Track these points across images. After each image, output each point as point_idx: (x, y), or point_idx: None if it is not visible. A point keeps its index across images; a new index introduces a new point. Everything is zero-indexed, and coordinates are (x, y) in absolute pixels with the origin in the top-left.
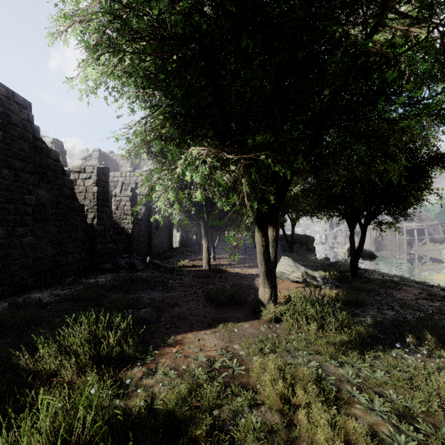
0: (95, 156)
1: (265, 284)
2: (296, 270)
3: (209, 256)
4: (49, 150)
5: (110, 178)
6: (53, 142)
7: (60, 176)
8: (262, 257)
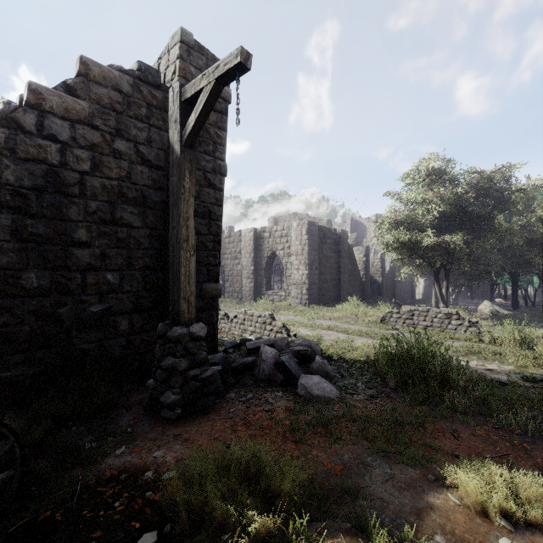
0: (348, 222)
1: (441, 302)
2: (487, 308)
3: (437, 300)
4: (350, 246)
5: (363, 243)
6: (327, 222)
7: (352, 256)
8: (438, 292)
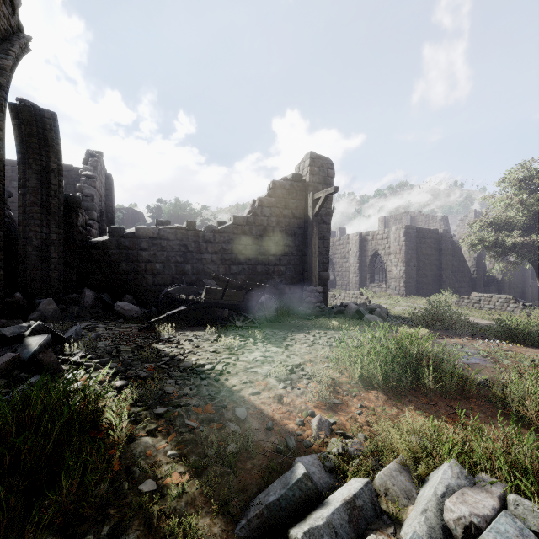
0: (471, 216)
1: None
2: None
3: None
4: (455, 244)
5: None
6: (441, 218)
7: (459, 253)
8: None
